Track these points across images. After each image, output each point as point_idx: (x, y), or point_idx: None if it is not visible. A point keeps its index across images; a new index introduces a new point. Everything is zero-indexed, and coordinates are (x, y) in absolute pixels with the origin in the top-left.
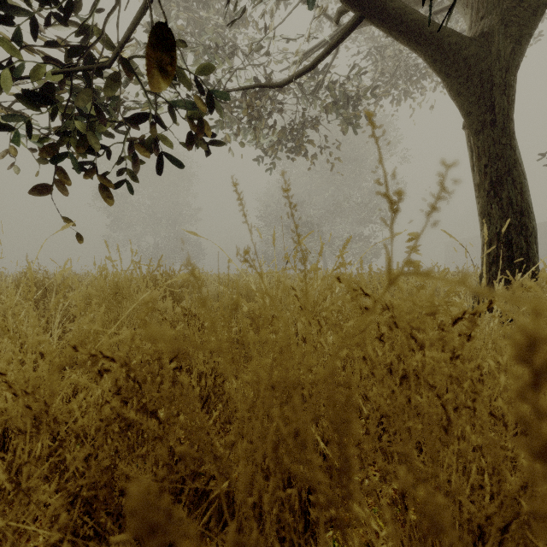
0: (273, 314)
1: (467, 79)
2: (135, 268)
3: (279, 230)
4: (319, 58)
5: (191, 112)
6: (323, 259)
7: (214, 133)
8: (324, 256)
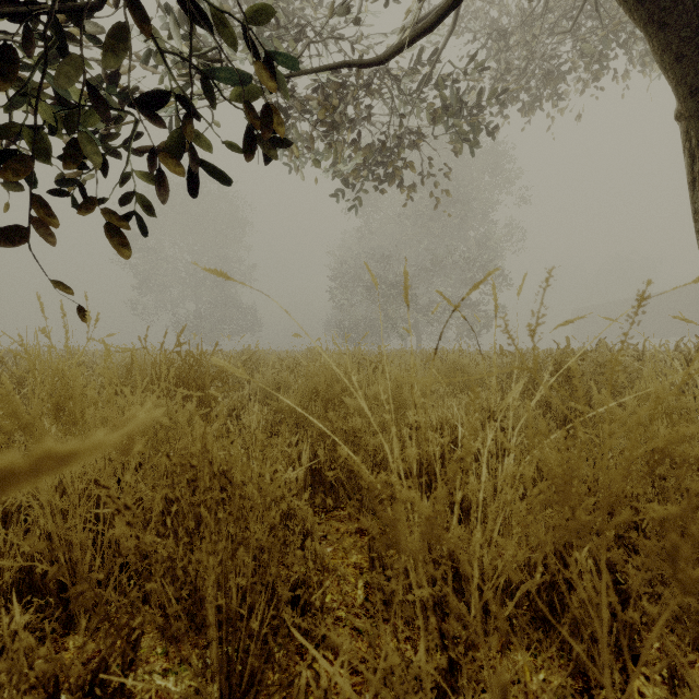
0: (368, 422)
1: (697, 30)
2: (109, 352)
3: (358, 293)
4: (442, 6)
5: (235, 90)
6: (416, 331)
7: (273, 129)
8: (417, 328)
